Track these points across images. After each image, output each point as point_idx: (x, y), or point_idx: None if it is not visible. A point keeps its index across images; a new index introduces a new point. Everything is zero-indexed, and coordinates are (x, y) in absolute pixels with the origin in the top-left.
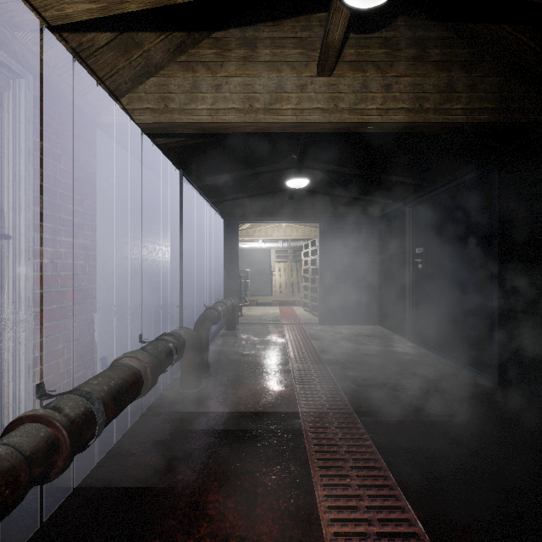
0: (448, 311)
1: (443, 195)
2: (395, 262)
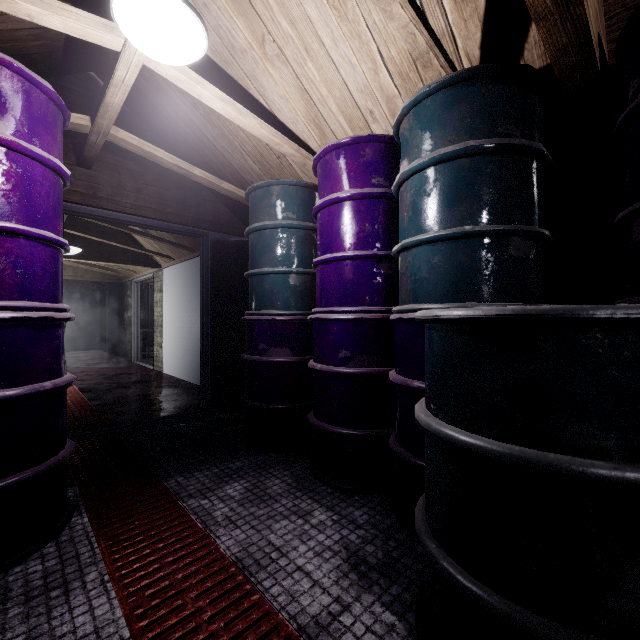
0: (114, 336)
1: (113, 290)
2: (104, 316)
